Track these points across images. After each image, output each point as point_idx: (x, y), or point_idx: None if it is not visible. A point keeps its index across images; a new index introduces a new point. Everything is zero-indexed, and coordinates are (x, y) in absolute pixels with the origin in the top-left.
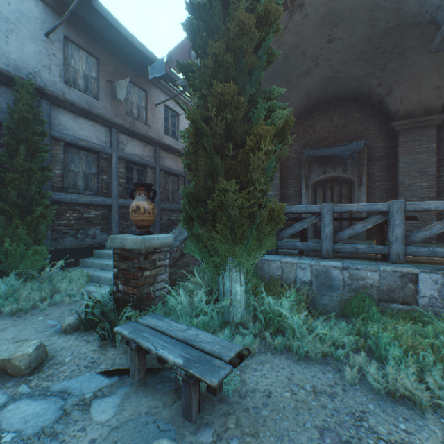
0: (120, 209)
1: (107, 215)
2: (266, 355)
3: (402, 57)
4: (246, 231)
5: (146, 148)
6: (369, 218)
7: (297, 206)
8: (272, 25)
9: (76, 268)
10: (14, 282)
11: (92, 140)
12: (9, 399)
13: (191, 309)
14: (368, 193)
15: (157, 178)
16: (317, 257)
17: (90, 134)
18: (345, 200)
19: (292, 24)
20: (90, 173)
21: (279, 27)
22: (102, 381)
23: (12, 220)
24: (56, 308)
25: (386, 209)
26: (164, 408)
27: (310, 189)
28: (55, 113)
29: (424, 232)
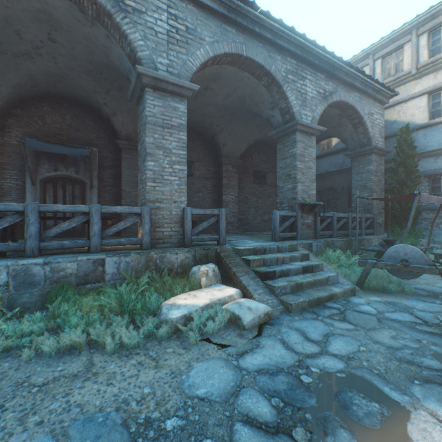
0: None
1: None
2: None
3: (121, 91)
4: None
5: None
6: (75, 217)
7: None
8: None
9: None
10: None
11: None
12: None
13: None
14: (100, 196)
15: None
16: (22, 257)
17: None
18: (78, 200)
19: None
20: None
21: None
22: None
23: None
24: None
25: (88, 211)
26: None
27: (39, 185)
28: None
29: (115, 228)
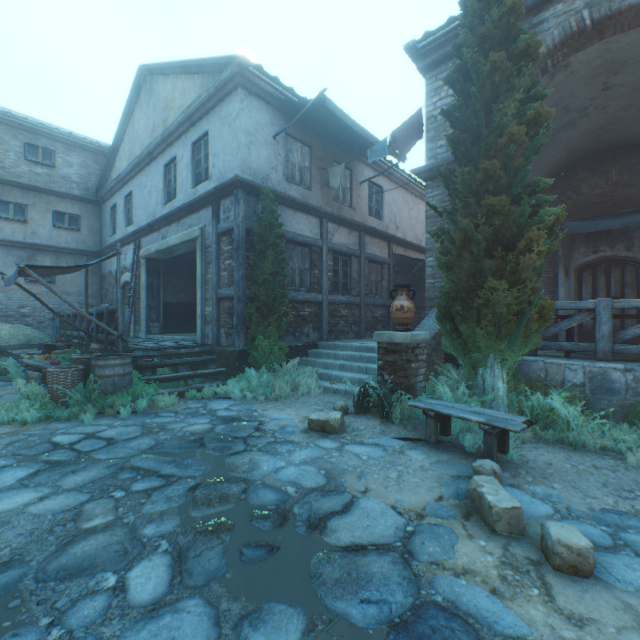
0: (328, 305)
1: (318, 312)
2: (538, 444)
3: None
4: (513, 328)
5: (350, 235)
6: None
7: (564, 302)
8: (540, 126)
9: (297, 366)
10: (266, 374)
11: (306, 234)
12: (341, 443)
13: (454, 400)
14: None
15: (361, 269)
16: (589, 359)
17: (304, 228)
18: (629, 289)
19: (552, 85)
20: (304, 269)
21: (548, 126)
22: (400, 441)
23: (262, 318)
24: (306, 398)
25: None
26: (461, 460)
27: (571, 275)
28: (280, 212)
29: None
